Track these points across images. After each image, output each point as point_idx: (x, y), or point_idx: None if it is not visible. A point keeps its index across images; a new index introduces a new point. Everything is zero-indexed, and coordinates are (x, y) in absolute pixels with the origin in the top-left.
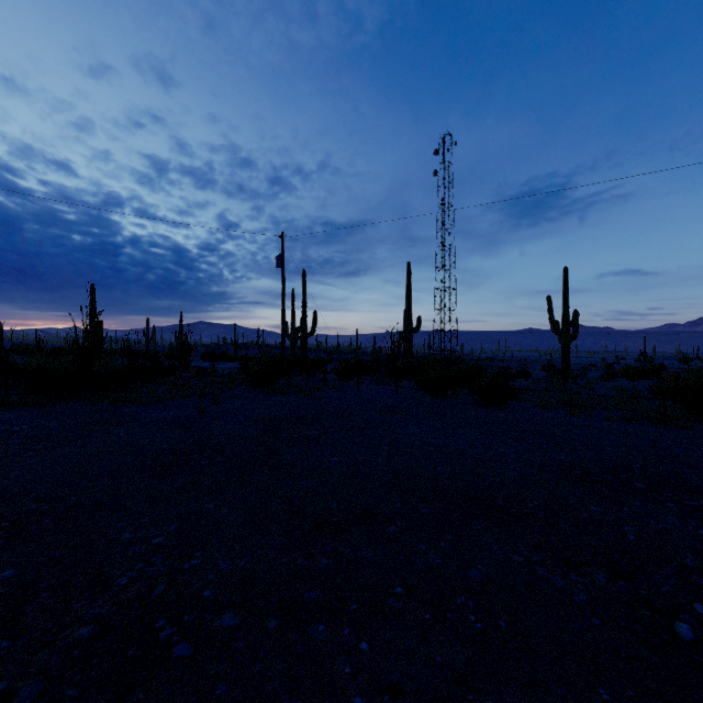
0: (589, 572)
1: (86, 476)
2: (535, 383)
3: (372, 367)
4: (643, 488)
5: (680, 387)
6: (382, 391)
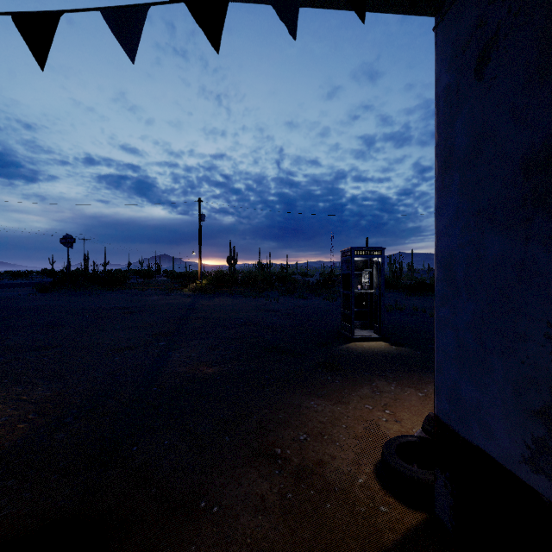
0: None
1: None
2: None
3: None
4: None
5: None
6: None
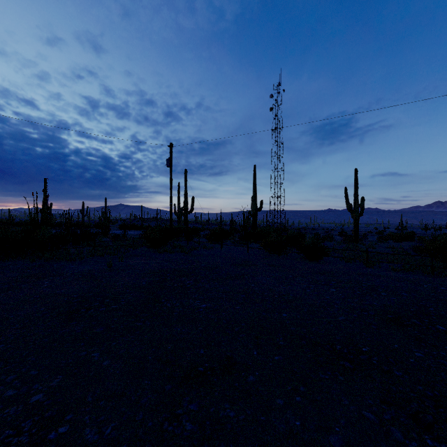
0: (442, 435)
1: (1, 324)
2: (337, 244)
3: (231, 234)
4: (445, 331)
5: (435, 247)
6: (238, 250)
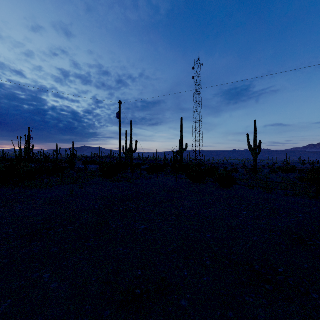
0: None
1: None
2: (242, 175)
3: (164, 167)
4: None
5: (316, 177)
6: (169, 180)
